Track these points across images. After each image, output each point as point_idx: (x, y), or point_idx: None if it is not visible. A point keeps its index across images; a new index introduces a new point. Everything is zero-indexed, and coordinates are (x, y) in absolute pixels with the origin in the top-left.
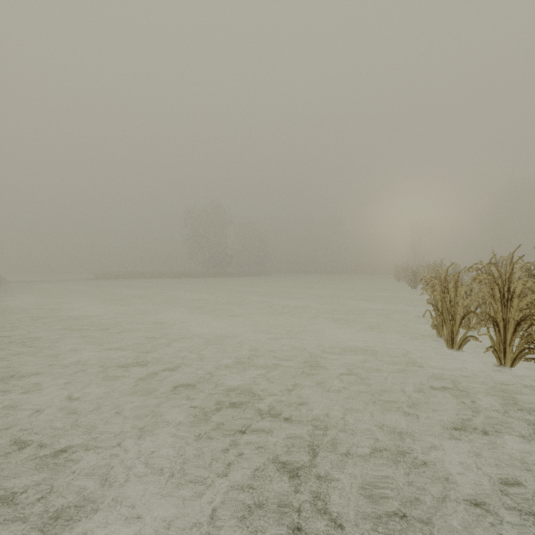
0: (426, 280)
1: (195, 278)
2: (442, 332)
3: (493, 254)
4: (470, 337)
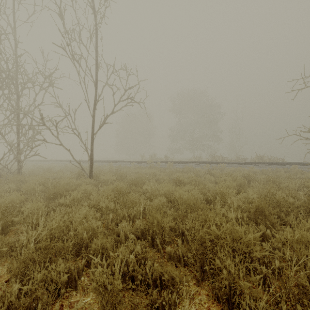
0: None
1: None
2: None
3: None
4: None
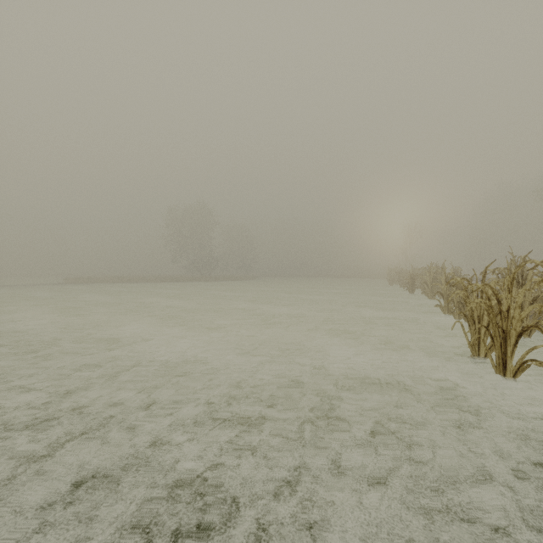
0: (456, 283)
1: (177, 282)
2: (488, 353)
3: (511, 254)
4: (531, 361)
